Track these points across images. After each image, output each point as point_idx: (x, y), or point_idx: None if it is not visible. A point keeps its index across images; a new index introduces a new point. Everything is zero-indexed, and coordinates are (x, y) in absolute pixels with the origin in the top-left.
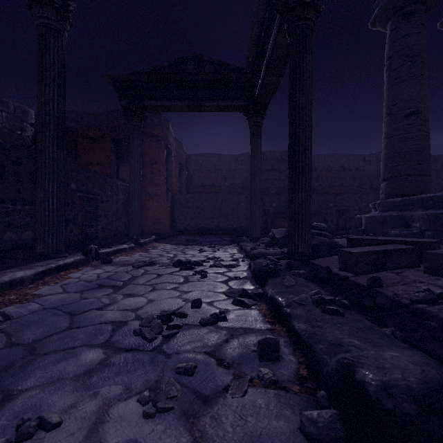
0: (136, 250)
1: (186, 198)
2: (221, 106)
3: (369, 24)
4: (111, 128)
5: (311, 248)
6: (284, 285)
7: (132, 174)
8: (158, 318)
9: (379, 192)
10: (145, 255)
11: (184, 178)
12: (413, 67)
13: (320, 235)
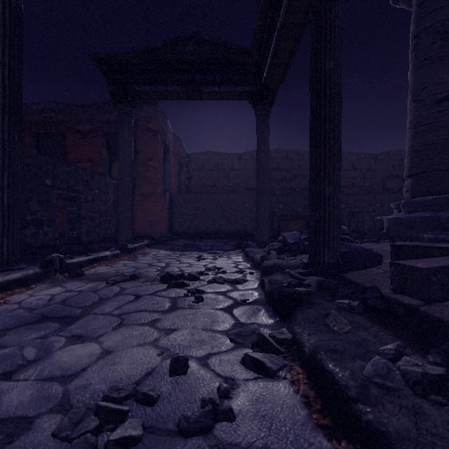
0: (121, 258)
1: (185, 198)
2: (223, 93)
3: (392, 0)
4: (103, 121)
5: (340, 257)
6: (325, 325)
7: (122, 169)
8: (96, 412)
9: (392, 192)
10: (130, 264)
11: (184, 177)
12: (445, 45)
13: (341, 240)
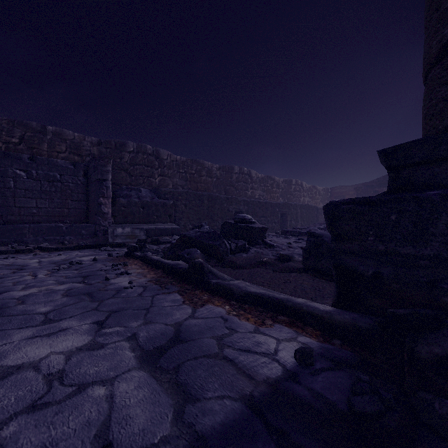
0: None
1: None
2: None
3: None
4: None
5: None
6: None
7: None
8: None
9: None
10: None
11: None
12: None
13: None
